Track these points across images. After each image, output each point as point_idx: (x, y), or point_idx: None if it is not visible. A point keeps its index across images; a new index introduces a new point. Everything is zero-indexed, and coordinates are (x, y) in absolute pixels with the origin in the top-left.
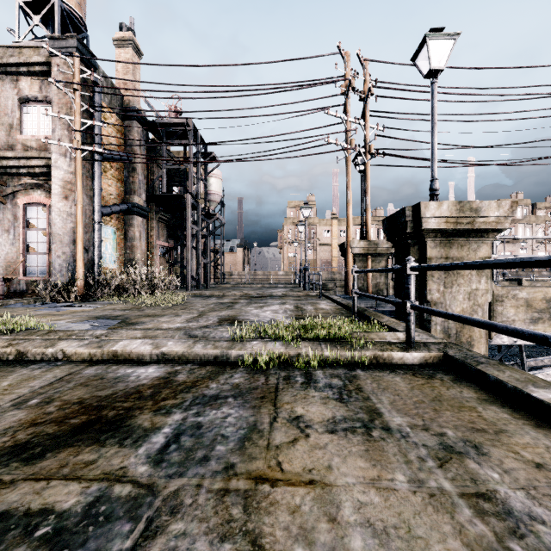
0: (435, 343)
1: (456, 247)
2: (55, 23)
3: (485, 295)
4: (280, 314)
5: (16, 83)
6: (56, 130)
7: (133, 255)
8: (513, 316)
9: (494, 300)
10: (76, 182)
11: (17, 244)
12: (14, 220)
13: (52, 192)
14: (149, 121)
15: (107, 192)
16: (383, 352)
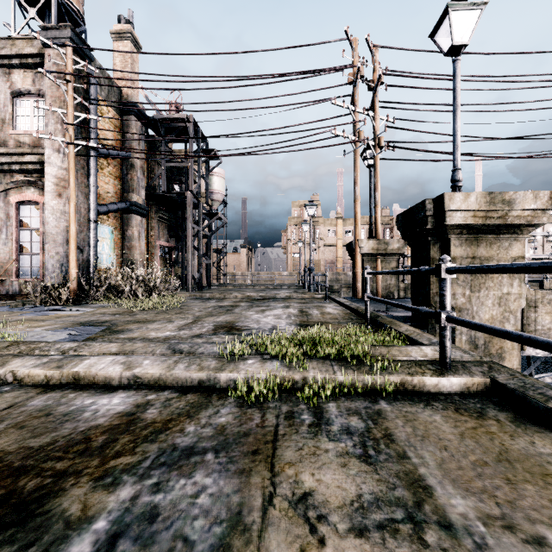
0: (475, 363)
1: (484, 245)
2: (51, 16)
3: (518, 300)
4: (283, 320)
5: (9, 77)
6: (49, 124)
7: (131, 255)
8: (549, 324)
9: (527, 305)
10: (68, 178)
11: (10, 244)
12: (6, 219)
13: (45, 189)
14: (148, 117)
15: (104, 190)
16: (412, 377)
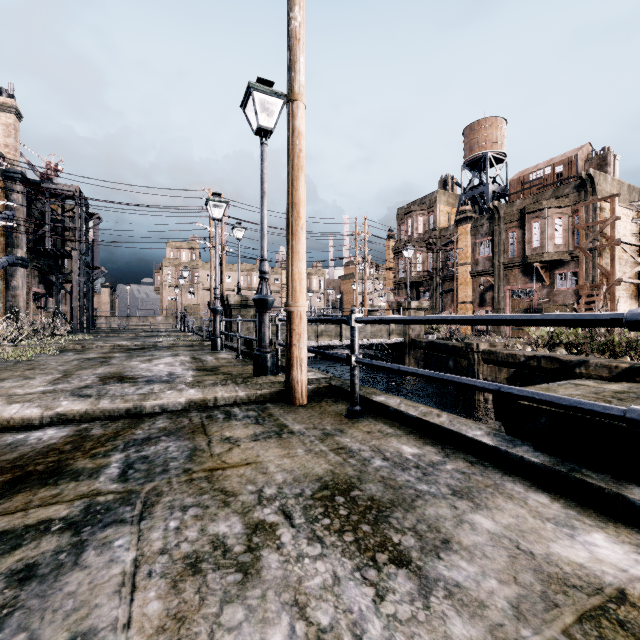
0: None
1: (243, 311)
2: None
3: (253, 329)
4: None
5: None
6: None
7: (16, 303)
8: None
9: None
10: None
11: None
12: None
13: None
14: (30, 179)
15: None
16: (202, 342)
